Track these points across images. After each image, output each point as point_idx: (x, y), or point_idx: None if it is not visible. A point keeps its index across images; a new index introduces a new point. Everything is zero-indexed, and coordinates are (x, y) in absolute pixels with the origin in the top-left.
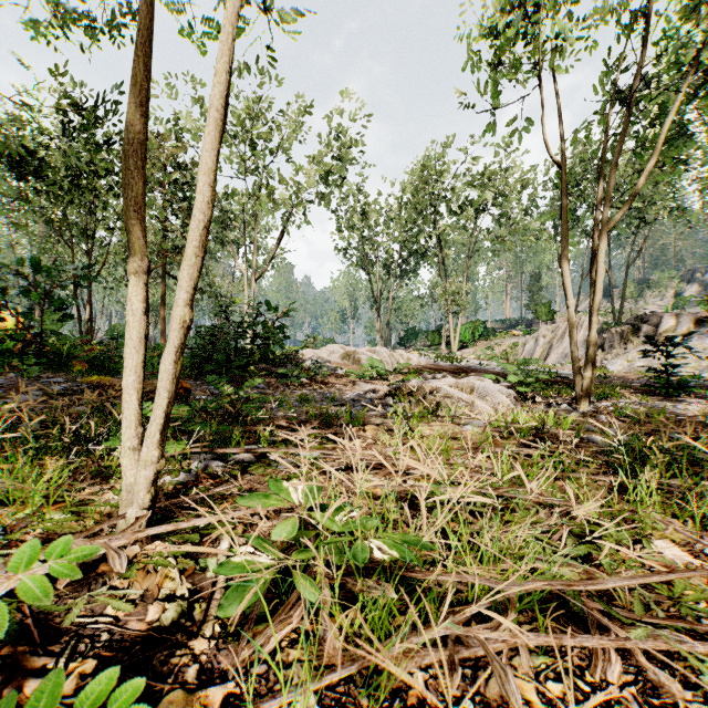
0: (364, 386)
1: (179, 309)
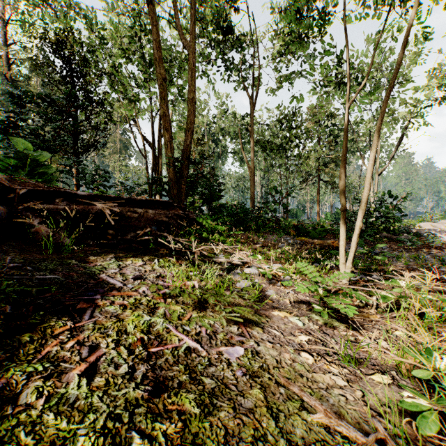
0: None
1: (358, 223)
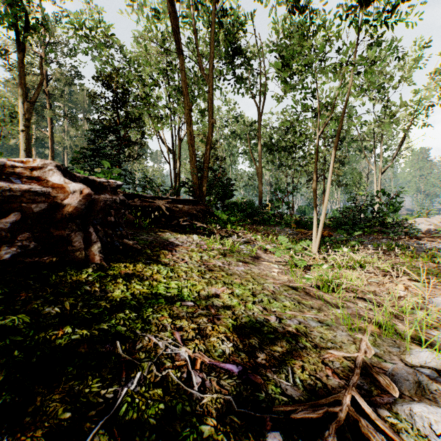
0: None
1: (323, 213)
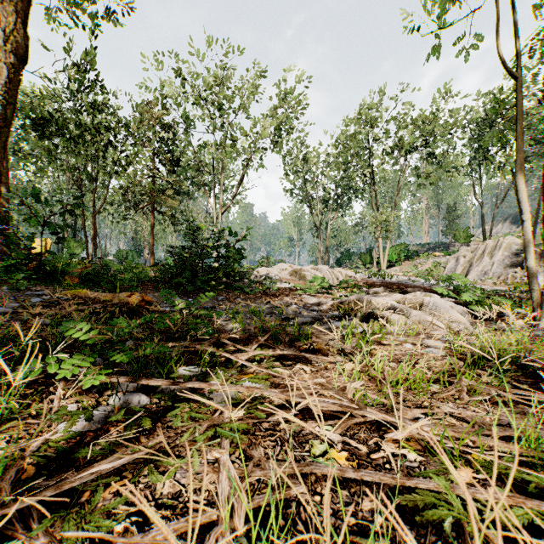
0: (309, 299)
1: None
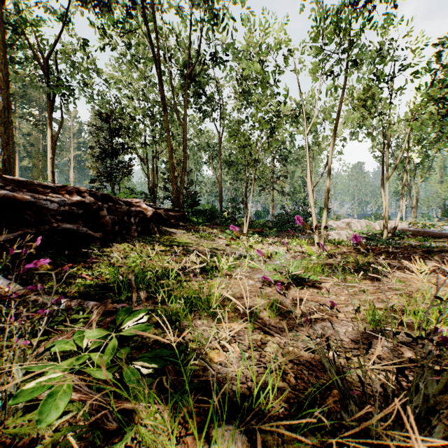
0: None
1: (248, 218)
